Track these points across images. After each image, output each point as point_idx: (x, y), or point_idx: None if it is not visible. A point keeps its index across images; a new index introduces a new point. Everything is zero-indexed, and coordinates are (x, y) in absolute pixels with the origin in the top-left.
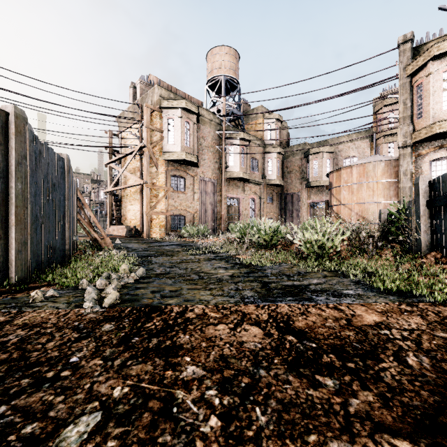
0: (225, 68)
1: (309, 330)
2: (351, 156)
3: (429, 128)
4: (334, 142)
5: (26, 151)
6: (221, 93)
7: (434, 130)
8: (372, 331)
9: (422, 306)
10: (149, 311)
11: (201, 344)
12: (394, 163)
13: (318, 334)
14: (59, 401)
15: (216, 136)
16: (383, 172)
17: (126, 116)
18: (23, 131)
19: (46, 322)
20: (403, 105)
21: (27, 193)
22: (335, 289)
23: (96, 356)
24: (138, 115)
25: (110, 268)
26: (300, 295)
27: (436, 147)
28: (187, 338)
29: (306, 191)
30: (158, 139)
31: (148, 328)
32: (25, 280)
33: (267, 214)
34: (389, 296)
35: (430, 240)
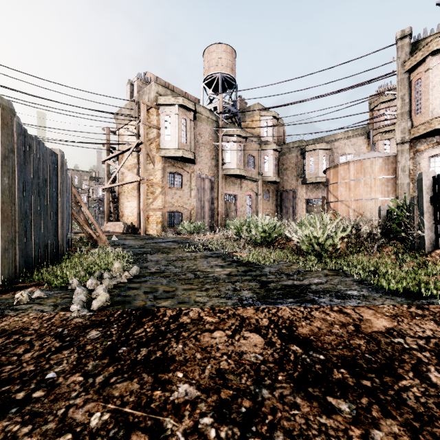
0: (222, 65)
1: (314, 337)
2: (347, 153)
3: (427, 123)
4: (330, 139)
5: (14, 145)
6: (218, 90)
7: (433, 125)
8: (384, 339)
9: (434, 310)
10: (140, 315)
11: (195, 356)
12: (392, 159)
13: (325, 343)
14: (24, 432)
15: (213, 133)
16: (381, 168)
17: (123, 113)
18: (10, 124)
19: (27, 328)
20: (401, 101)
21: (15, 188)
22: (338, 289)
23: (77, 371)
24: (135, 112)
25: (102, 266)
26: (302, 297)
27: (435, 143)
28: (180, 348)
29: (303, 187)
30: (155, 136)
31: (138, 336)
32: (12, 280)
33: (264, 211)
34: (396, 297)
35: (434, 238)
